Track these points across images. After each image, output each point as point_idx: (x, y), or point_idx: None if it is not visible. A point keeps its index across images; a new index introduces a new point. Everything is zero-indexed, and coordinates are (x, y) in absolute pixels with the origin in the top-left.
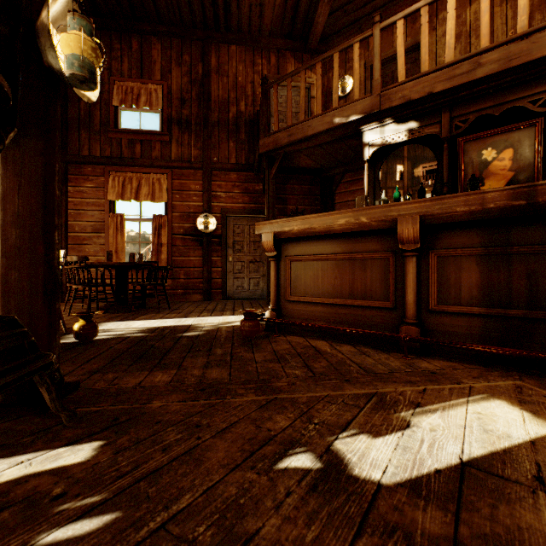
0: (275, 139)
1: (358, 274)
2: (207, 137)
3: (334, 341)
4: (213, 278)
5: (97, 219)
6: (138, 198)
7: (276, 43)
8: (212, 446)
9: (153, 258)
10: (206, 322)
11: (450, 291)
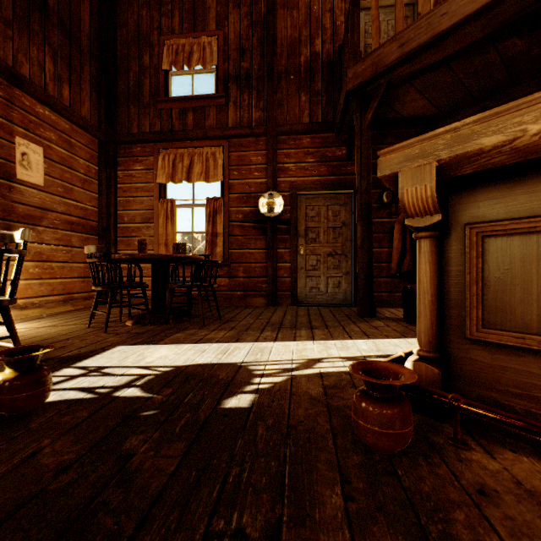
0: (374, 60)
1: None
2: (272, 92)
3: None
4: (279, 277)
5: (146, 207)
6: (190, 178)
7: None
8: None
9: (207, 251)
10: (267, 356)
11: None
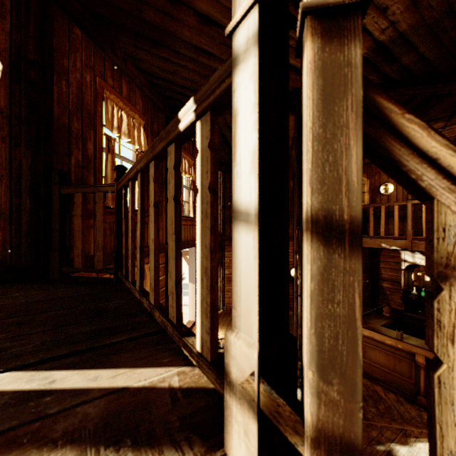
0: None
1: (397, 363)
2: None
3: (385, 388)
4: None
5: None
6: None
7: None
8: None
9: None
10: None
11: None
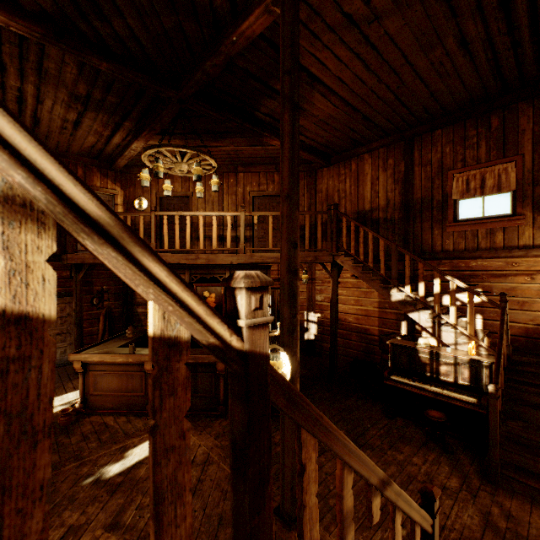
0: (82, 257)
1: (130, 381)
2: None
3: (118, 415)
4: None
5: None
6: None
7: (84, 161)
8: (62, 486)
9: None
10: None
11: None
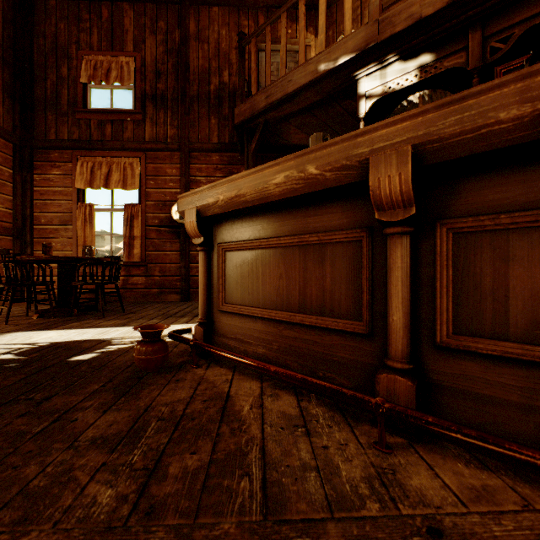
0: (251, 104)
1: (313, 270)
2: (185, 114)
3: (275, 383)
4: (192, 275)
5: (65, 210)
6: (109, 185)
7: (265, 0)
8: None
9: (125, 252)
10: (135, 334)
11: (481, 306)
